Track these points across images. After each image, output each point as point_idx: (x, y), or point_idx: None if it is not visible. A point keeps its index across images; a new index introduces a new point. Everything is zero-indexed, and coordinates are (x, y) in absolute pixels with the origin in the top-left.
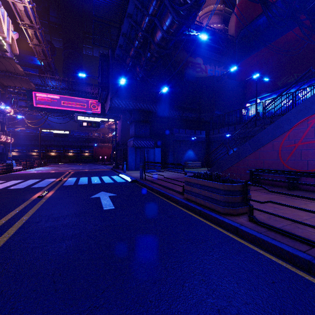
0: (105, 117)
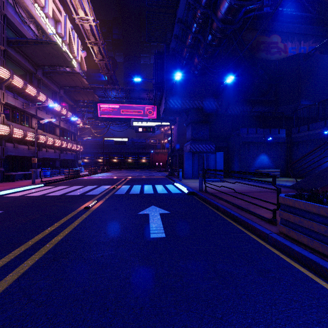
0: (160, 121)
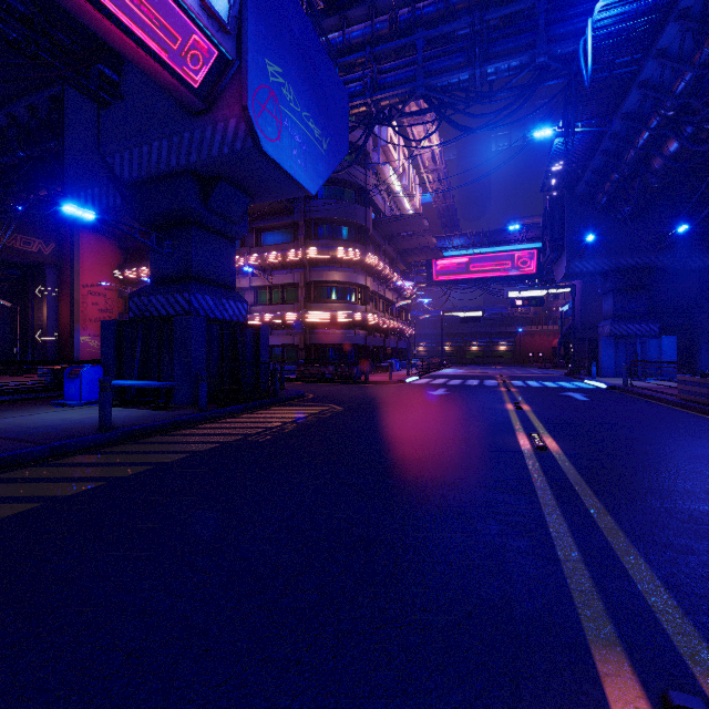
0: (553, 287)
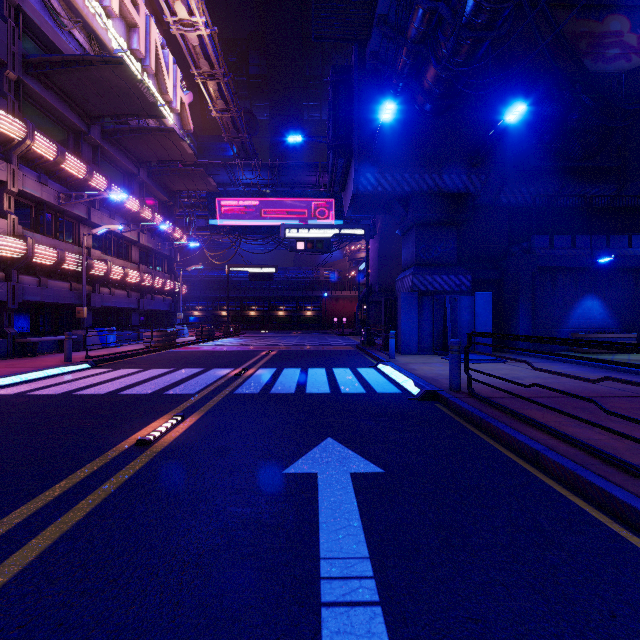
0: (343, 226)
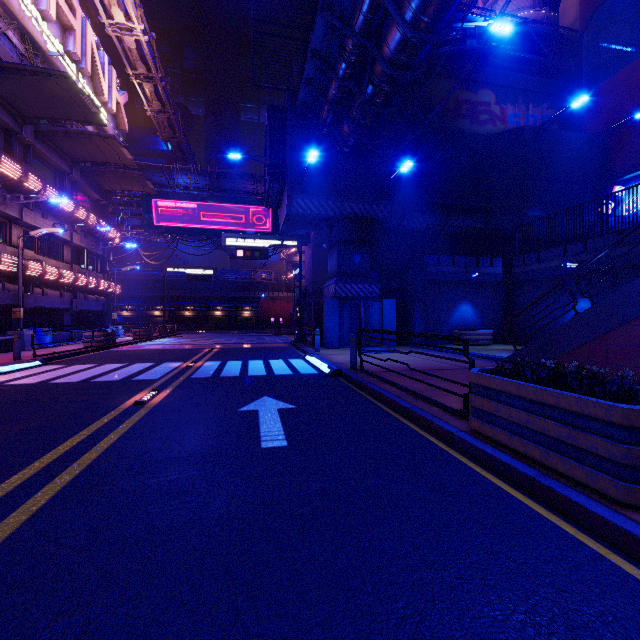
0: (279, 237)
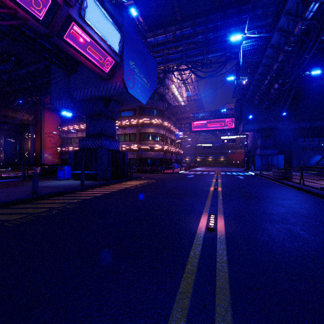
0: (239, 134)
